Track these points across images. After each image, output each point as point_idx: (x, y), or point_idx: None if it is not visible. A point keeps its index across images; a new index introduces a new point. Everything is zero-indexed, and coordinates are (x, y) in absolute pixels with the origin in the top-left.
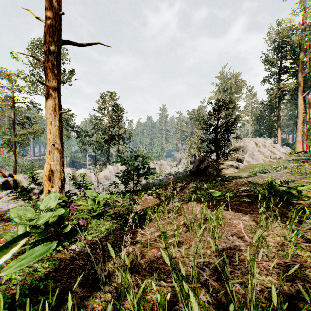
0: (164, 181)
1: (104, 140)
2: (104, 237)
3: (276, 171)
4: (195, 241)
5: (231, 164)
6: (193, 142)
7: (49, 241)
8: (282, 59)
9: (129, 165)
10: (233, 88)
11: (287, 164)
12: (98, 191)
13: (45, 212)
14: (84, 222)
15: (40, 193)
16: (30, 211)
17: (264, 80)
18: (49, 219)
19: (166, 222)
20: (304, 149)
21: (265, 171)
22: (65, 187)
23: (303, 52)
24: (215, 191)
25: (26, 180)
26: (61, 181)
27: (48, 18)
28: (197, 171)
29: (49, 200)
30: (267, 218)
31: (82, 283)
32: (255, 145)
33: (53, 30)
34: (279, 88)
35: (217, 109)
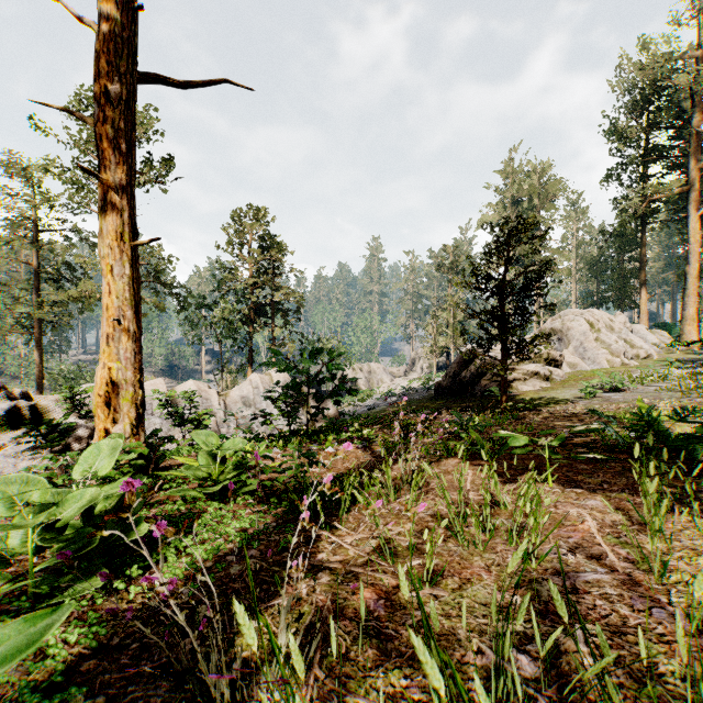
0: (379, 410)
1: (241, 315)
2: (235, 551)
3: (641, 387)
4: (474, 568)
5: (533, 370)
6: (444, 320)
7: (92, 563)
8: (651, 127)
9: (299, 372)
10: (536, 197)
11: (667, 371)
12: (227, 433)
13: (92, 484)
14: (166, 528)
15: (91, 436)
16: (43, 485)
17: (607, 178)
18: (96, 505)
19: (392, 512)
20: (701, 336)
21: (614, 386)
22: (151, 423)
23: (701, 112)
24: (513, 434)
25: (60, 405)
26: (137, 407)
27: (106, 19)
28: (454, 386)
29: (96, 457)
30: (652, 505)
31: (167, 700)
32: (590, 327)
33: (116, 48)
34: (644, 195)
35: (507, 239)
